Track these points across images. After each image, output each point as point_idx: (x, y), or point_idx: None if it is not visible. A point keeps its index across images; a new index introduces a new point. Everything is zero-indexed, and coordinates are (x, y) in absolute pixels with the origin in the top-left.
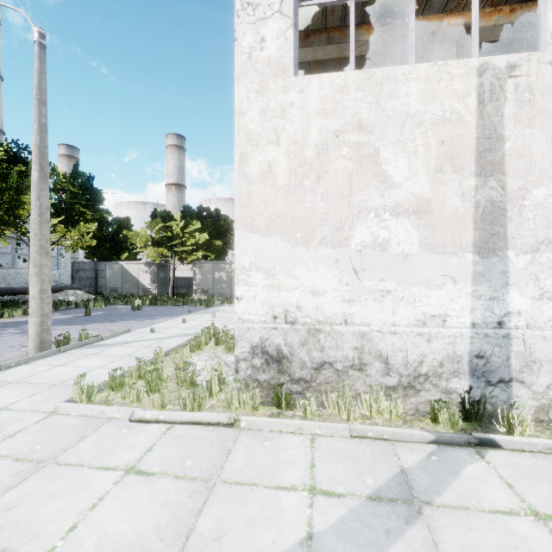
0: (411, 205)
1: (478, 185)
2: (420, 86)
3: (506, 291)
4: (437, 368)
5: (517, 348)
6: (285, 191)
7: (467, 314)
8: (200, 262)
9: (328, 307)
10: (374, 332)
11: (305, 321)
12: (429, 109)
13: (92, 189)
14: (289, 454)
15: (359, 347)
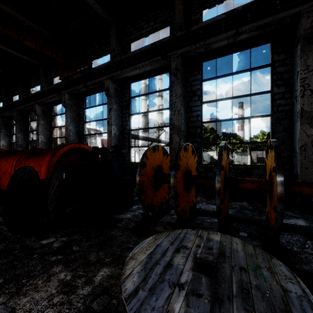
0: None
1: None
2: None
3: None
4: None
5: None
6: None
7: None
8: (236, 152)
9: None
10: None
11: None
12: None
13: (216, 134)
14: None
15: None
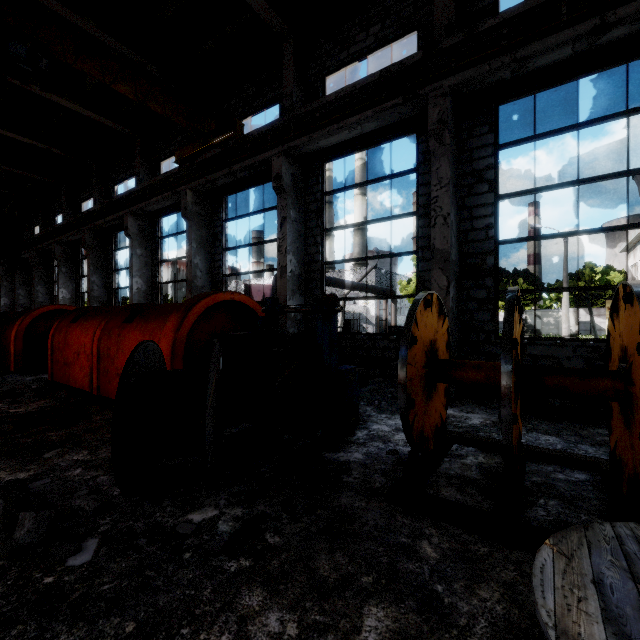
0: None
1: None
2: None
3: None
4: None
5: None
6: None
7: None
8: (530, 311)
9: None
10: None
11: None
12: None
13: None
14: None
15: None
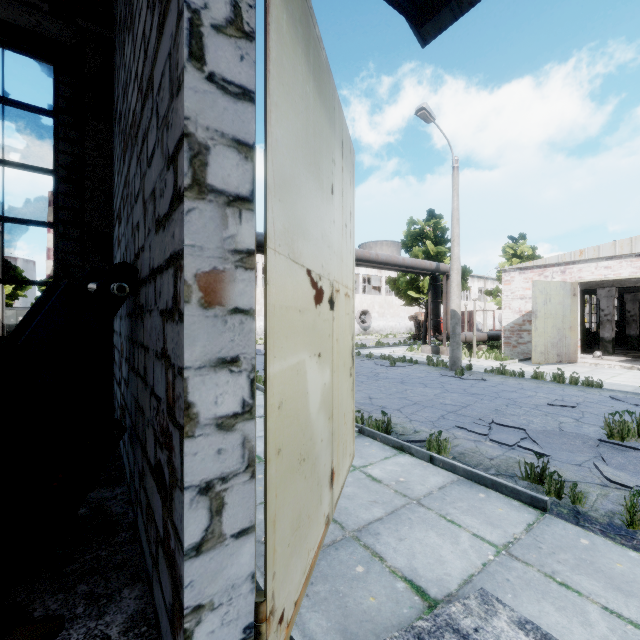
0: None
1: None
2: None
3: None
4: None
5: None
6: None
7: None
8: None
9: None
10: None
11: None
12: None
13: None
14: None
15: None
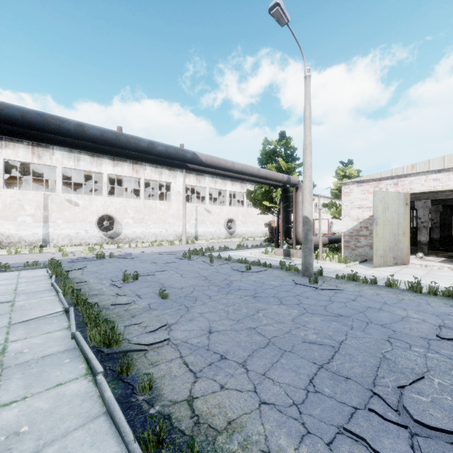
0: (31, 214)
1: (44, 212)
2: (33, 195)
3: (49, 229)
4: (36, 241)
5: (51, 237)
6: (1, 210)
7: (42, 232)
8: None
9: (12, 232)
10: (23, 236)
11: (6, 235)
12: (35, 199)
13: None
14: (3, 252)
15: (19, 239)
